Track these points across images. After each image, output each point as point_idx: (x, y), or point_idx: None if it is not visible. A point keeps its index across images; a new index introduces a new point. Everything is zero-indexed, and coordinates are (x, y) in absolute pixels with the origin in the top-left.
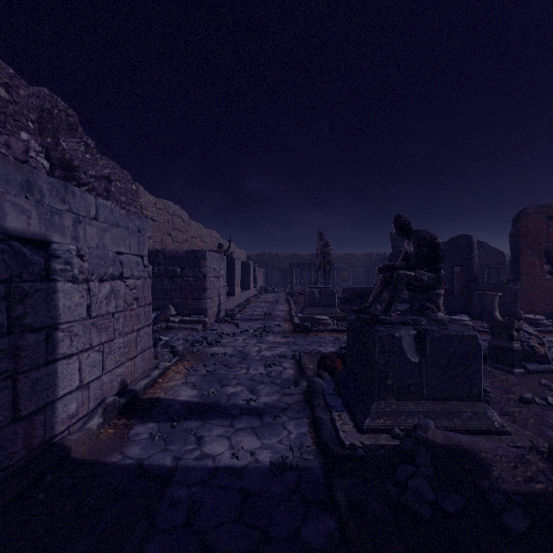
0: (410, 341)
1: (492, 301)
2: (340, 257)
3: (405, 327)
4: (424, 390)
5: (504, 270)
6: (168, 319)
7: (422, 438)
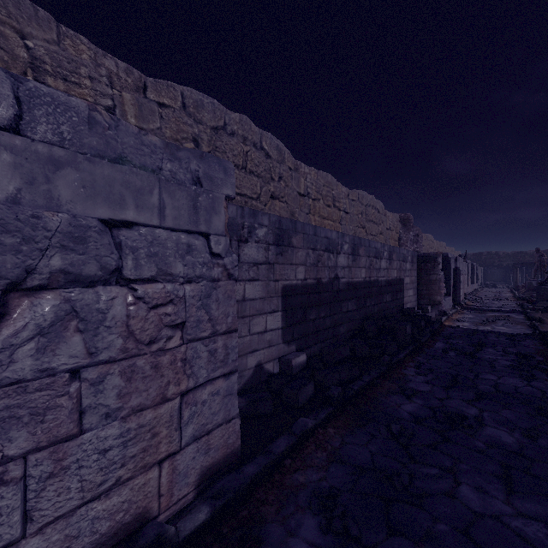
0: None
1: None
2: None
3: None
4: None
5: None
6: None
7: None
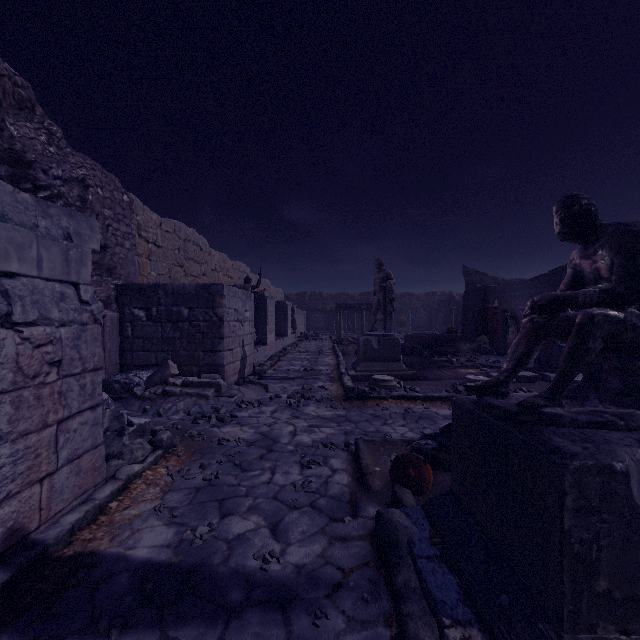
0: (639, 476)
1: None
2: (397, 297)
3: (615, 436)
4: None
5: None
6: (166, 380)
7: None
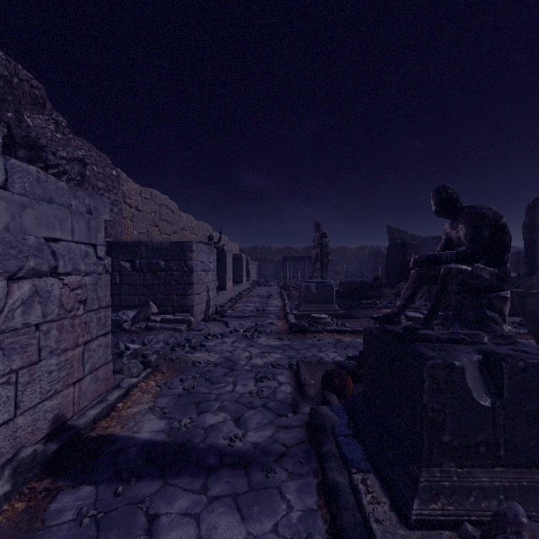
0: (474, 372)
1: (537, 302)
2: (334, 251)
3: (462, 347)
4: (501, 451)
5: None
6: (148, 318)
7: None
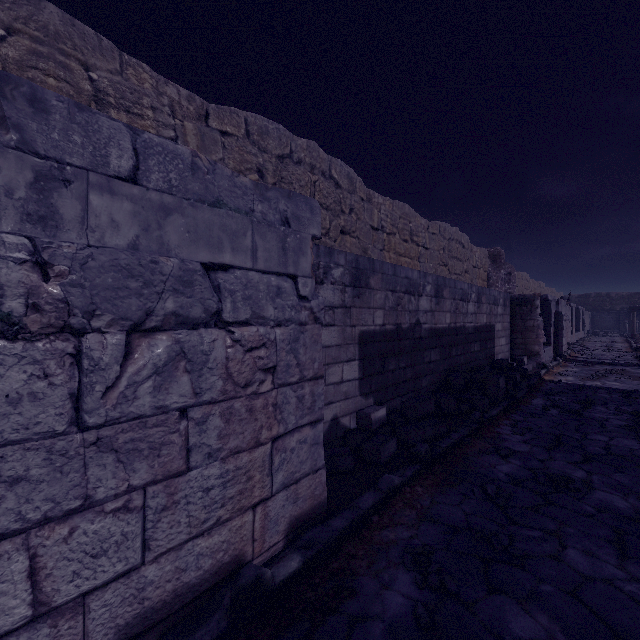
0: None
1: None
2: None
3: None
4: None
5: None
6: None
7: None
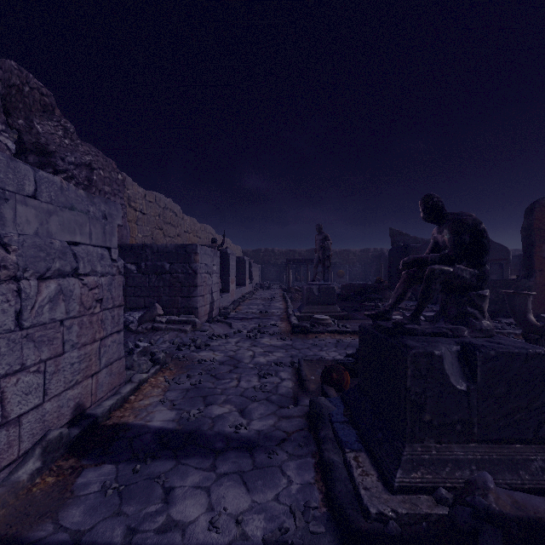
0: (453, 360)
1: (526, 302)
2: (337, 253)
3: (443, 340)
4: (475, 429)
5: (508, 265)
6: (154, 319)
7: (484, 508)
